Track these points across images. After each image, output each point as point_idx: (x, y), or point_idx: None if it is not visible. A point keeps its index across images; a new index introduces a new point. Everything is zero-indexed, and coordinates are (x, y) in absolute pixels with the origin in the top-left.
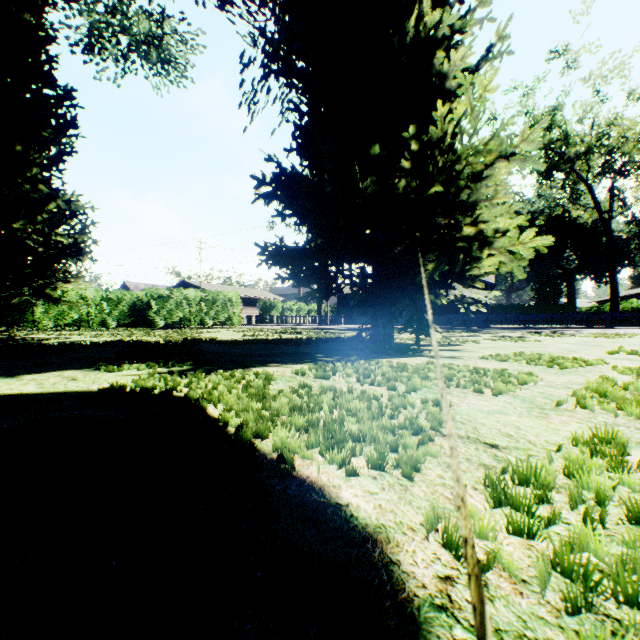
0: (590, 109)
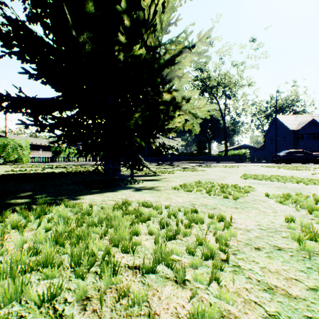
0: (218, 67)
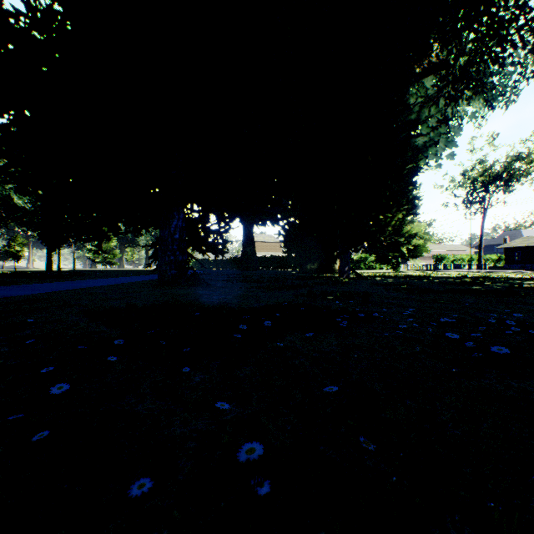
0: None
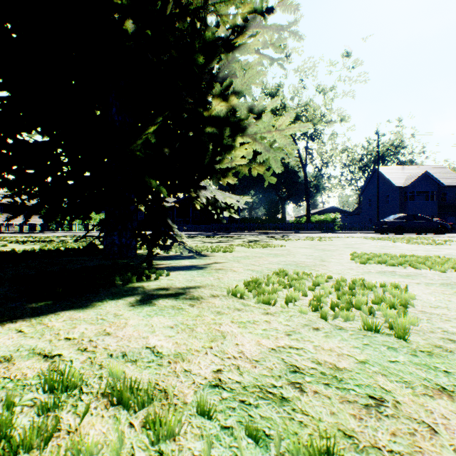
0: (297, 93)
